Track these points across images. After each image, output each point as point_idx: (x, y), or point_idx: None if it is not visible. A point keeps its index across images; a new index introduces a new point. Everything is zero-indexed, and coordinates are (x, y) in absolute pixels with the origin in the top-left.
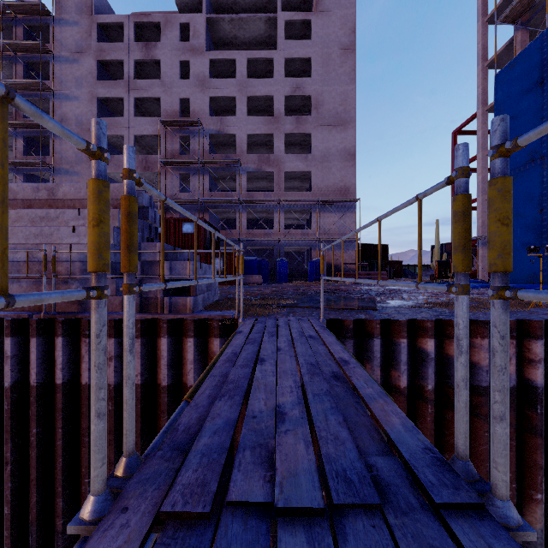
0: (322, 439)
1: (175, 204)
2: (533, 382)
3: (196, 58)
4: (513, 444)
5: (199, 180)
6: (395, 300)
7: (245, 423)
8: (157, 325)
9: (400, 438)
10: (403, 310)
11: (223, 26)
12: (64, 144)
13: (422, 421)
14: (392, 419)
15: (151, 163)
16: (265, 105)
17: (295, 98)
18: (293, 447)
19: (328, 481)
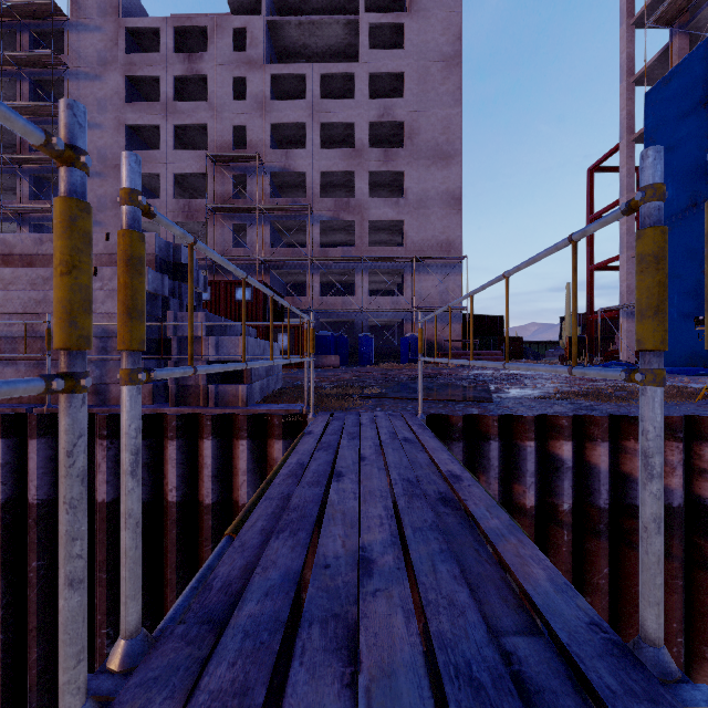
0: (430, 606)
1: (212, 250)
2: (706, 500)
3: (254, 73)
4: (678, 584)
5: (258, 232)
6: (515, 388)
7: (313, 577)
8: (199, 423)
9: (549, 605)
10: (528, 402)
11: (288, 32)
12: None
13: (555, 552)
14: (533, 571)
15: (195, 210)
16: (343, 135)
17: (383, 126)
18: (386, 621)
19: (443, 685)
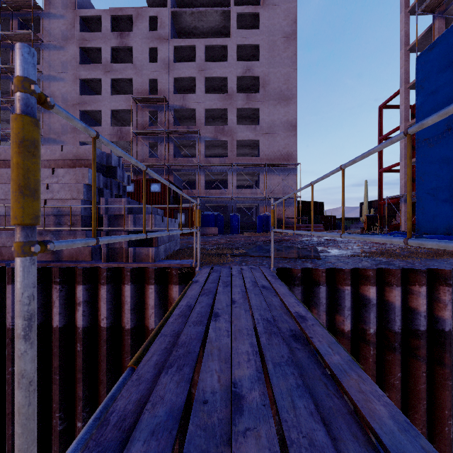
0: (293, 446)
1: (114, 145)
2: None
3: (162, 45)
4: (449, 384)
5: (165, 147)
6: (334, 249)
7: (193, 413)
8: (122, 273)
9: (397, 446)
10: (344, 259)
11: (185, 19)
12: (52, 117)
13: (364, 362)
14: (376, 408)
15: (124, 134)
16: (220, 85)
17: (246, 79)
18: None
19: None
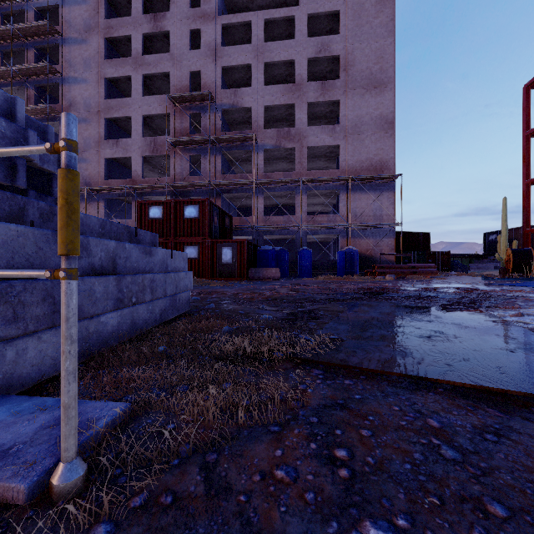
0: None
1: None
2: None
3: (207, 25)
4: None
5: (211, 161)
6: None
7: None
8: None
9: None
10: None
11: None
12: None
13: None
14: None
15: (159, 146)
16: (284, 74)
17: (320, 62)
18: None
19: None
